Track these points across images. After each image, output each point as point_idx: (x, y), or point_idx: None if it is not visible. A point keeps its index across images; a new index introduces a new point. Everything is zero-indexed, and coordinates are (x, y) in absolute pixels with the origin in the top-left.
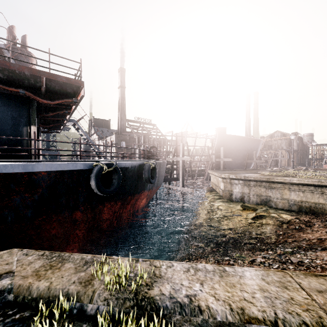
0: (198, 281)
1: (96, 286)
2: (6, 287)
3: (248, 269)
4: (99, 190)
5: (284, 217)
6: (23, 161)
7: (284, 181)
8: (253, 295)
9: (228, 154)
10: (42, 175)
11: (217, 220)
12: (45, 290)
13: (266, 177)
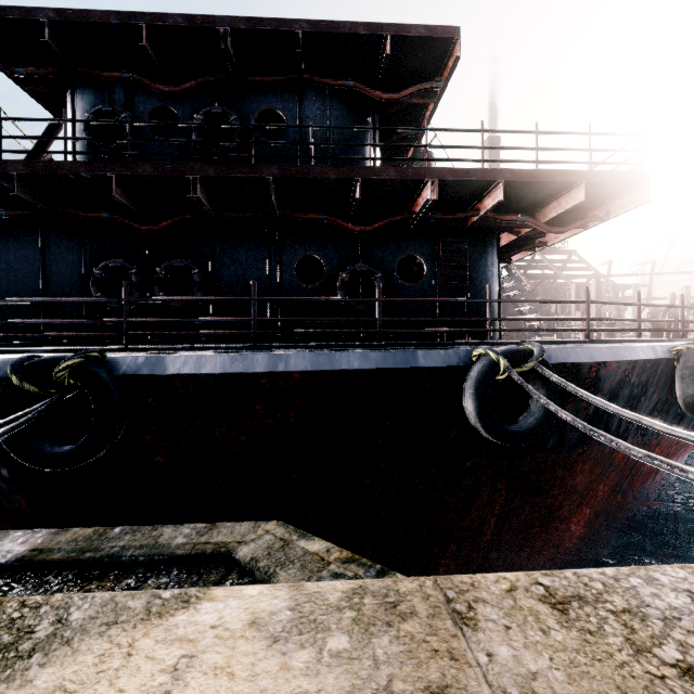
0: None
1: None
2: None
3: None
4: None
5: None
6: (575, 342)
7: None
8: None
9: None
10: (610, 369)
11: None
12: None
13: None
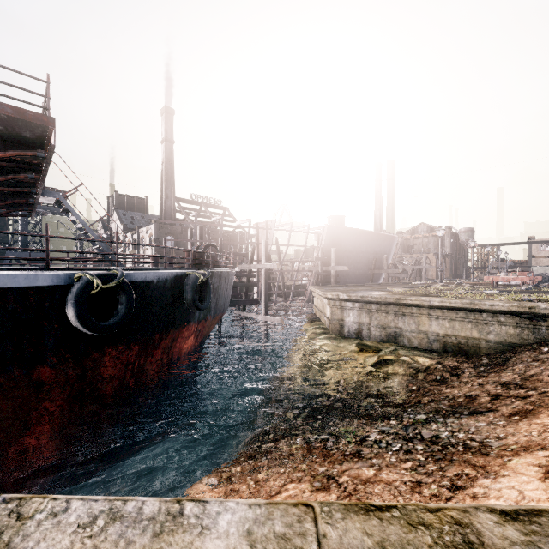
0: None
1: None
2: None
3: (234, 505)
4: (85, 325)
5: (421, 362)
6: None
7: (421, 303)
8: None
9: (343, 258)
10: None
11: (319, 371)
12: None
13: (394, 297)
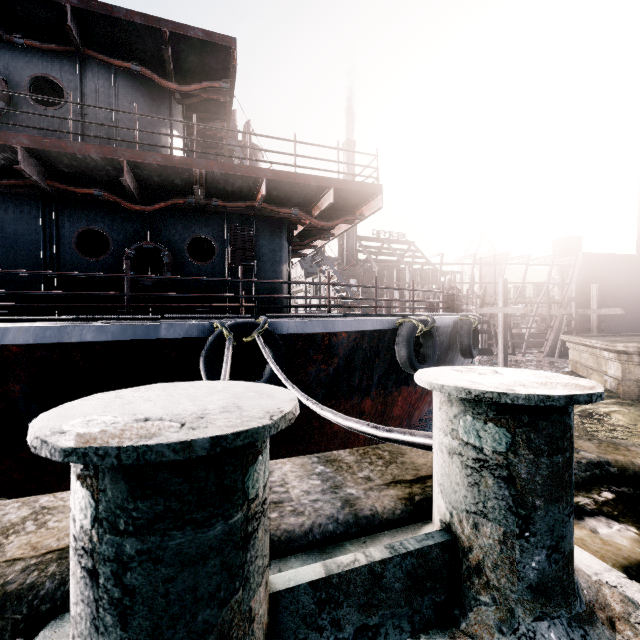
0: None
1: None
2: (599, 459)
3: None
4: (412, 365)
5: None
6: (317, 317)
7: None
8: None
9: (606, 298)
10: (342, 337)
11: None
12: None
13: None
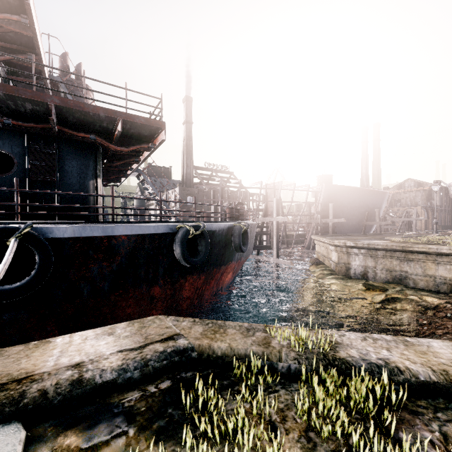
0: (383, 348)
1: (278, 348)
2: (187, 346)
3: (432, 340)
4: (185, 260)
5: (429, 301)
6: (100, 223)
7: (428, 251)
8: (451, 361)
9: (338, 212)
10: (122, 240)
11: (330, 304)
12: (228, 350)
13: (401, 245)
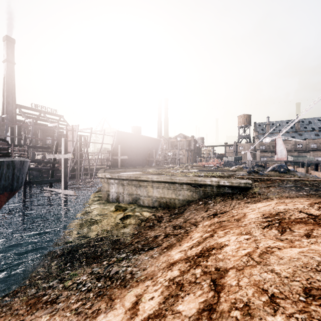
0: None
1: None
2: None
3: None
4: None
5: (145, 215)
6: None
7: (148, 179)
8: None
9: (129, 151)
10: None
11: (87, 226)
12: None
13: (135, 176)
